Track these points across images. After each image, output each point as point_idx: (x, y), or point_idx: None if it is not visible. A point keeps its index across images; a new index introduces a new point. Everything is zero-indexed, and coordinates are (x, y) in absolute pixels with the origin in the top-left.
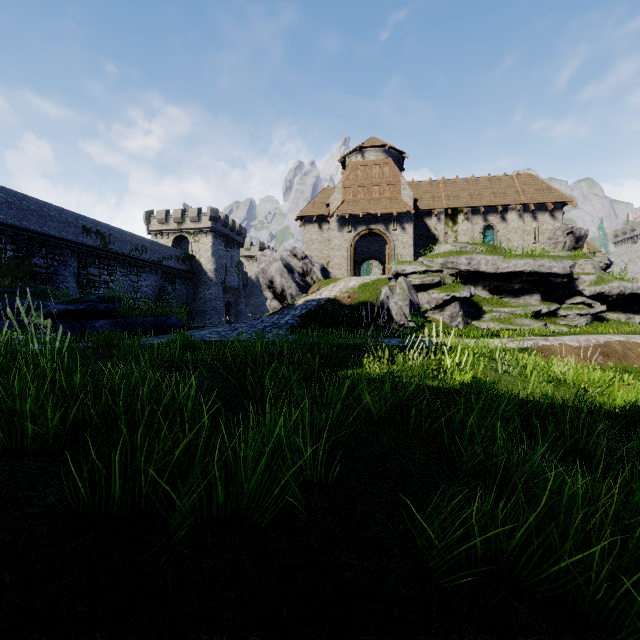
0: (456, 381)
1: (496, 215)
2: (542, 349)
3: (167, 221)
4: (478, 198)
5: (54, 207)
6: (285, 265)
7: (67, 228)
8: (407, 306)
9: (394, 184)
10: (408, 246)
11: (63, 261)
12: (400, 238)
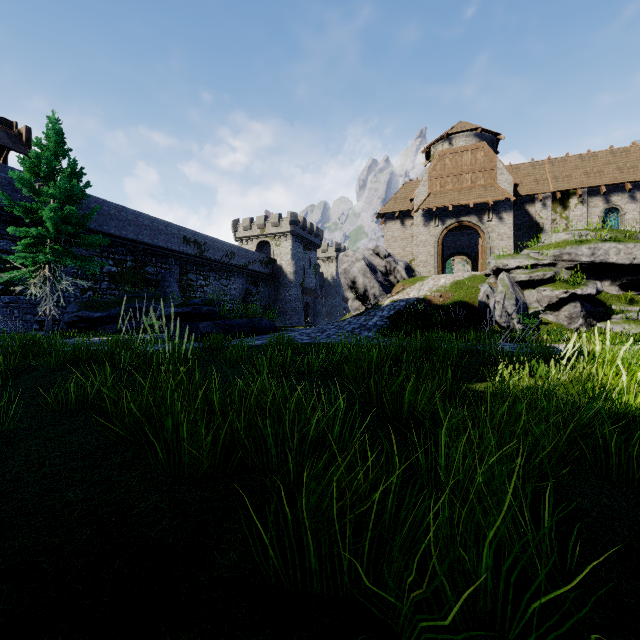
0: (636, 405)
1: (622, 194)
2: None
3: (251, 228)
4: (597, 176)
5: (162, 221)
6: (367, 264)
7: (171, 239)
8: (513, 306)
9: (489, 170)
10: (506, 238)
11: (168, 269)
12: (496, 229)
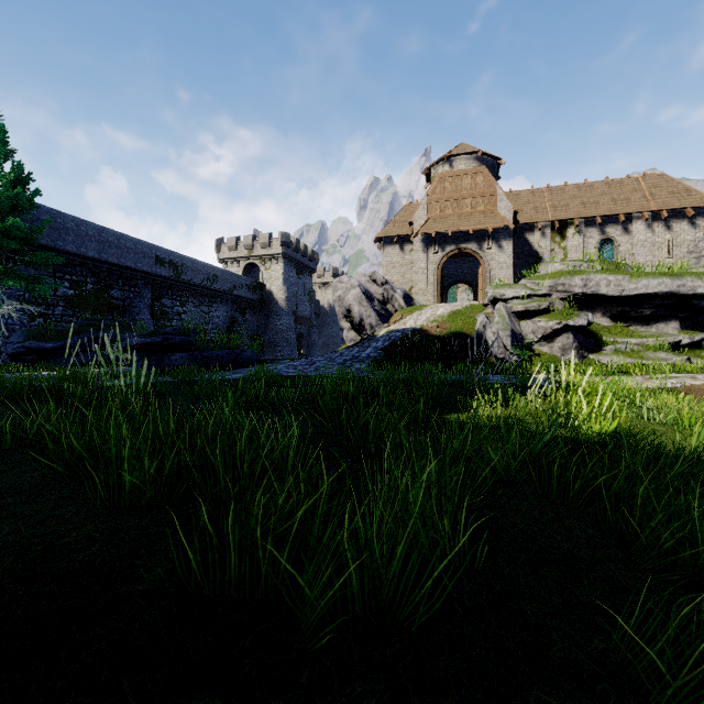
0: (595, 431)
1: (616, 226)
2: (690, 390)
3: (237, 248)
4: (593, 207)
5: (130, 238)
6: (364, 292)
7: (142, 259)
8: (508, 337)
9: (489, 195)
10: (506, 267)
11: (138, 293)
12: (496, 258)
